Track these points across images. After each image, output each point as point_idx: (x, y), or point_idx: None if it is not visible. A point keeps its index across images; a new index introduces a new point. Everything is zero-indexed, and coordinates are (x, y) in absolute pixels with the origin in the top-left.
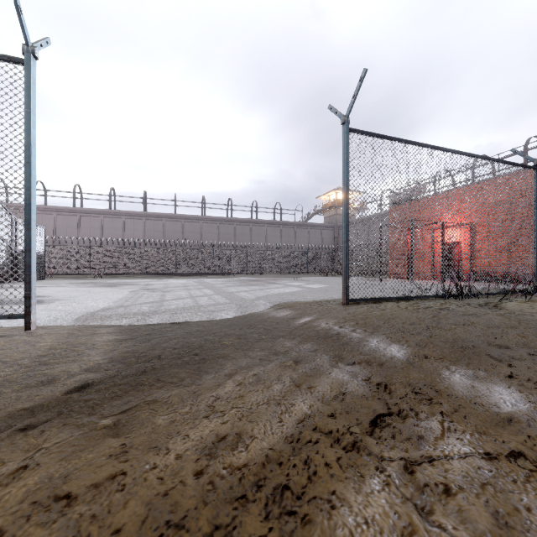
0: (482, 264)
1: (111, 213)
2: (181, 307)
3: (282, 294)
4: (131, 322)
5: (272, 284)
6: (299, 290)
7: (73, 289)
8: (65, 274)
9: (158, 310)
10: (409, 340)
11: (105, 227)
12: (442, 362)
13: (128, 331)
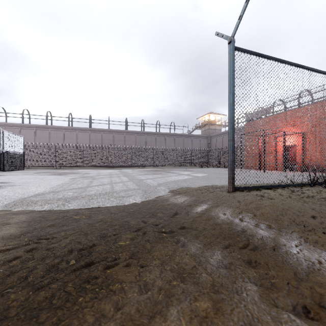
0: None
1: (69, 128)
2: (99, 193)
3: (177, 181)
4: (51, 208)
5: (169, 173)
6: (189, 178)
7: (33, 177)
8: (41, 166)
9: (79, 195)
10: None
11: (65, 137)
12: None
13: (38, 219)
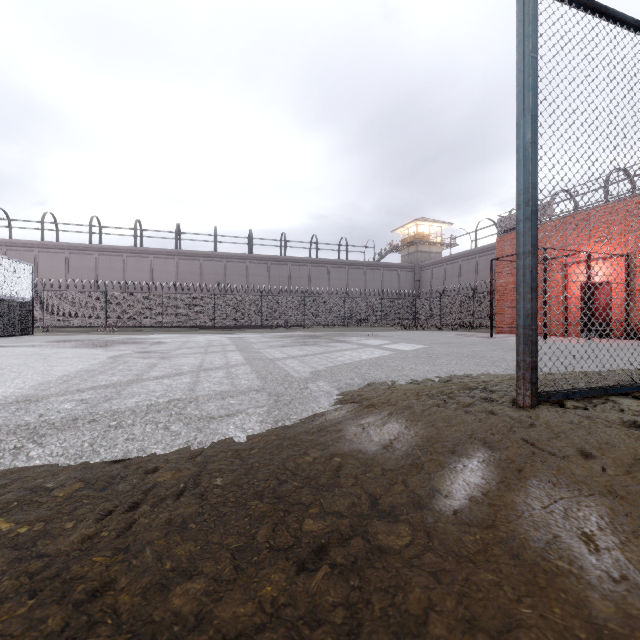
0: None
1: (136, 251)
2: (147, 404)
3: (358, 363)
4: None
5: (338, 344)
6: (385, 355)
7: (30, 352)
8: (79, 327)
9: (87, 413)
10: None
11: (128, 269)
12: None
13: None
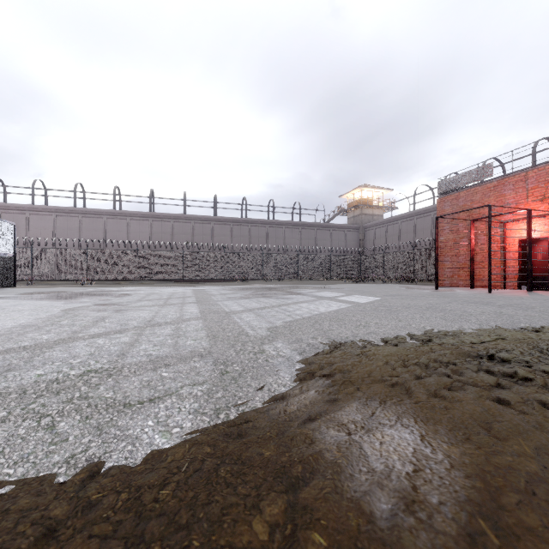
0: None
1: (114, 214)
2: (51, 378)
3: (317, 317)
4: None
5: (294, 296)
6: (343, 308)
7: None
8: (65, 280)
9: None
10: None
11: (108, 229)
12: None
13: None
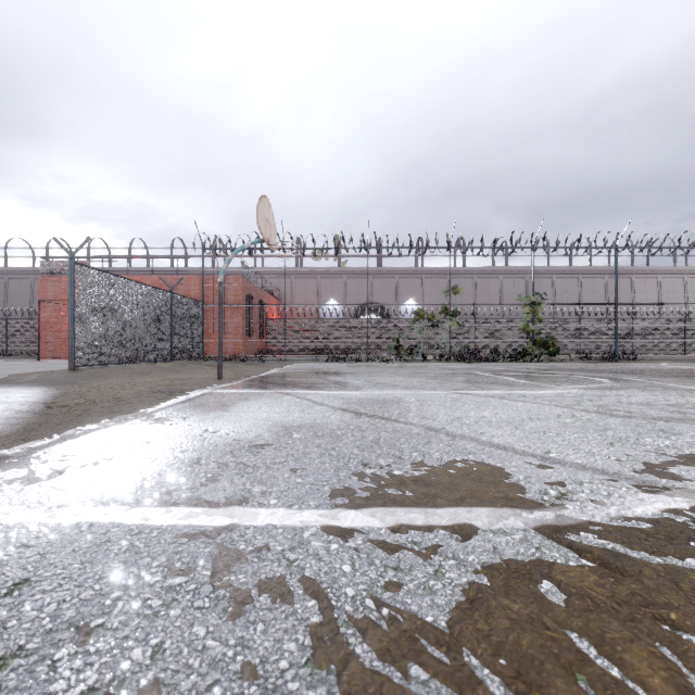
0: (145, 345)
1: None
2: None
3: None
4: None
5: None
6: None
7: None
8: None
9: None
10: (126, 373)
11: None
12: (140, 375)
13: None
